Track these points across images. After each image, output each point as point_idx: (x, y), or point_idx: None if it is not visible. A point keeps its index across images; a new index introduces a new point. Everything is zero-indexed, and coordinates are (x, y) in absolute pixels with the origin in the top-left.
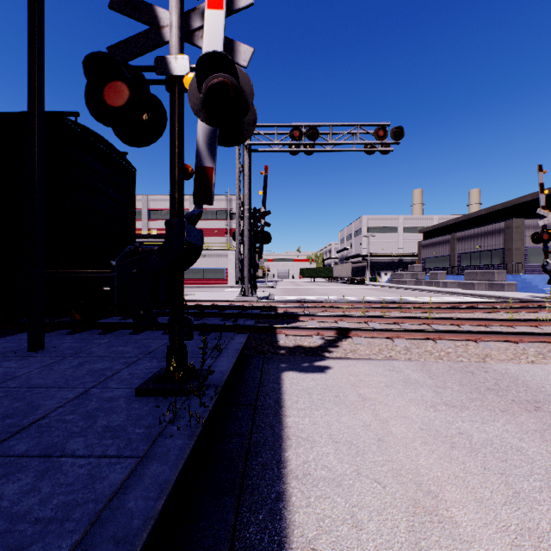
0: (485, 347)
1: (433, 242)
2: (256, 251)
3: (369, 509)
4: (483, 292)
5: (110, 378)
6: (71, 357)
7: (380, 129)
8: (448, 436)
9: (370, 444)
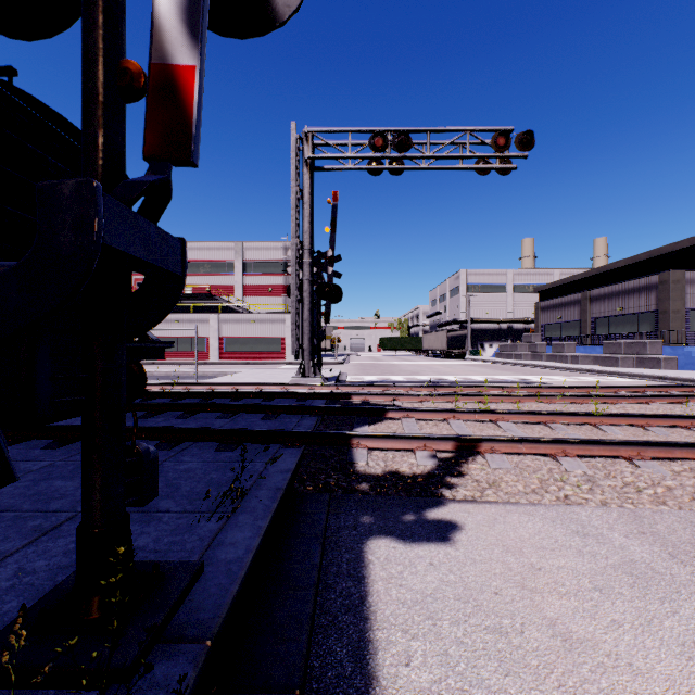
0: None
1: (556, 303)
2: (322, 313)
3: None
4: (632, 370)
5: None
6: None
7: (501, 135)
8: None
9: None
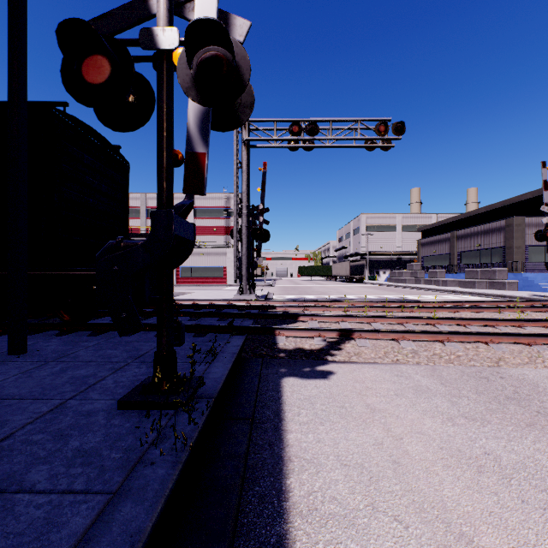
0: (498, 350)
1: (432, 240)
2: (255, 249)
3: None
4: (484, 290)
5: (92, 387)
6: (54, 362)
7: (382, 124)
8: (473, 457)
9: (384, 468)
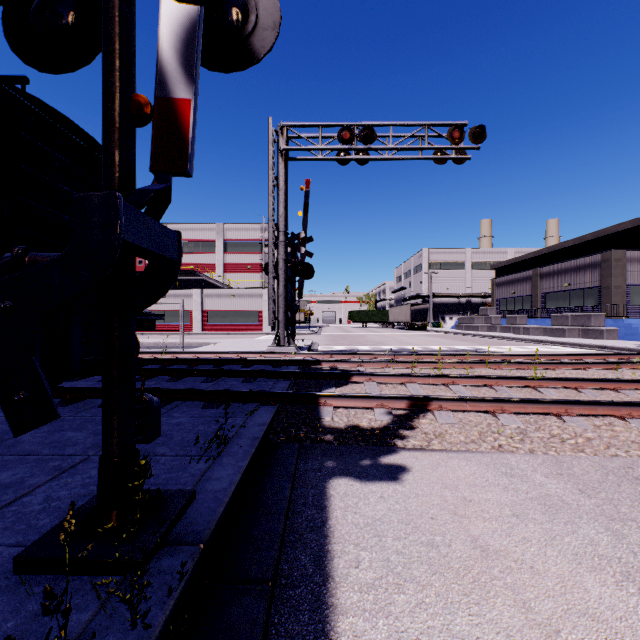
0: None
1: (510, 279)
2: (295, 289)
3: None
4: (577, 340)
5: (0, 512)
6: None
7: (456, 129)
8: None
9: None
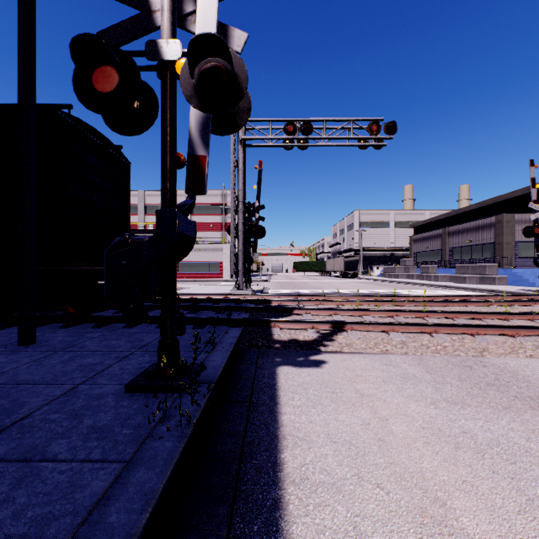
0: (482, 341)
1: (424, 236)
2: (251, 245)
3: (373, 519)
4: (474, 285)
5: (100, 373)
6: (62, 352)
7: (374, 124)
8: (452, 435)
9: (370, 445)
